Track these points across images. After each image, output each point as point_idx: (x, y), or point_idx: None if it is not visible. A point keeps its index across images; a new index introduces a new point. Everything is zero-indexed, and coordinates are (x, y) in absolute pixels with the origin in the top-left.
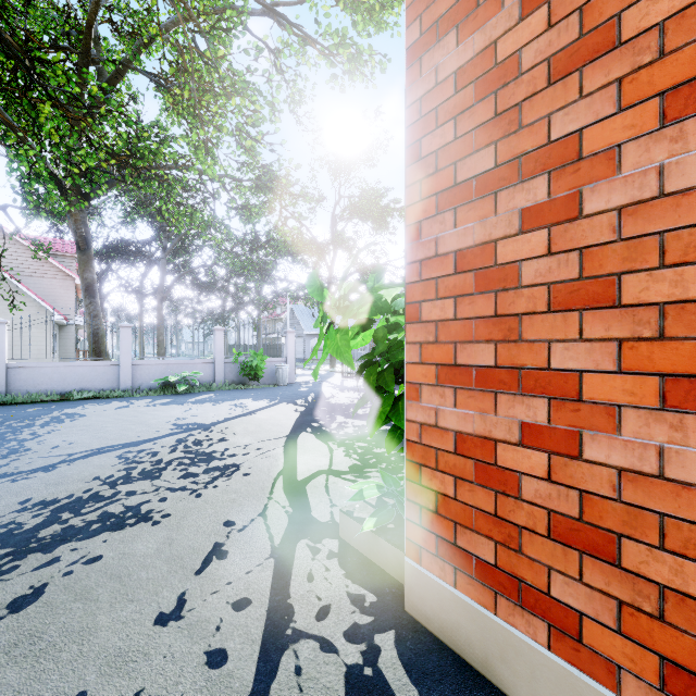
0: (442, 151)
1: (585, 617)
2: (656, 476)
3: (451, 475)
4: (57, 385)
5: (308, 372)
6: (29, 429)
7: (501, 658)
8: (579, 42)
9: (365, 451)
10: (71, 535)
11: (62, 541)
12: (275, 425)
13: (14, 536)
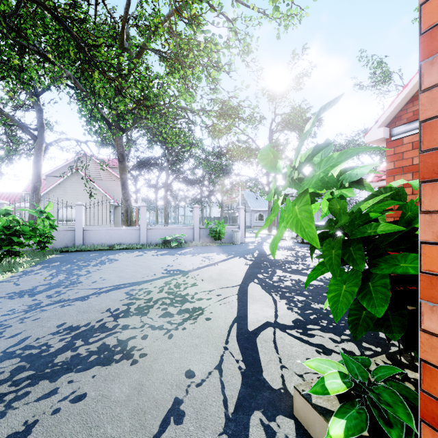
0: None
1: None
2: None
3: None
4: (107, 240)
5: (253, 235)
6: (86, 267)
7: None
8: None
9: (305, 306)
10: (74, 364)
11: (66, 369)
12: (231, 275)
13: (40, 358)
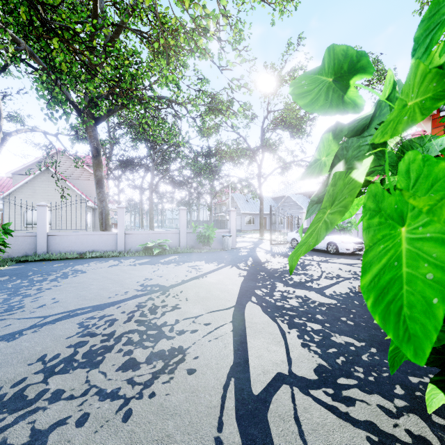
0: None
1: None
2: None
3: None
4: (77, 247)
5: (244, 239)
6: (41, 283)
7: None
8: None
9: (324, 340)
10: None
11: None
12: (223, 291)
13: None
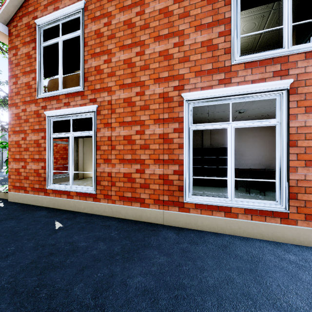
0: (13, 124)
1: (27, 187)
2: (31, 169)
3: (15, 175)
4: None
5: None
6: None
7: (20, 198)
8: (26, 119)
9: None
10: None
11: None
12: None
13: None
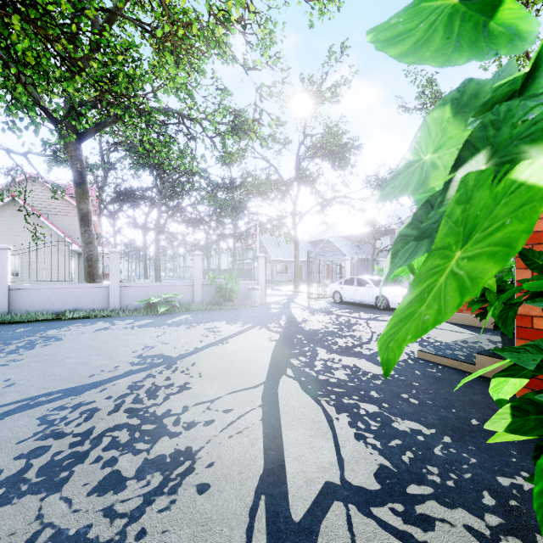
0: None
1: None
2: None
3: None
4: (53, 305)
5: (275, 292)
6: None
7: None
8: None
9: (383, 427)
10: None
11: None
12: (249, 362)
13: None
